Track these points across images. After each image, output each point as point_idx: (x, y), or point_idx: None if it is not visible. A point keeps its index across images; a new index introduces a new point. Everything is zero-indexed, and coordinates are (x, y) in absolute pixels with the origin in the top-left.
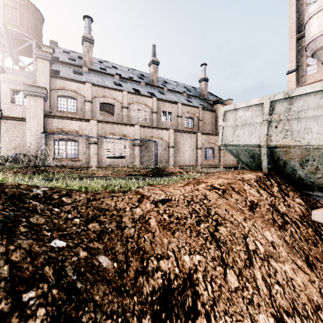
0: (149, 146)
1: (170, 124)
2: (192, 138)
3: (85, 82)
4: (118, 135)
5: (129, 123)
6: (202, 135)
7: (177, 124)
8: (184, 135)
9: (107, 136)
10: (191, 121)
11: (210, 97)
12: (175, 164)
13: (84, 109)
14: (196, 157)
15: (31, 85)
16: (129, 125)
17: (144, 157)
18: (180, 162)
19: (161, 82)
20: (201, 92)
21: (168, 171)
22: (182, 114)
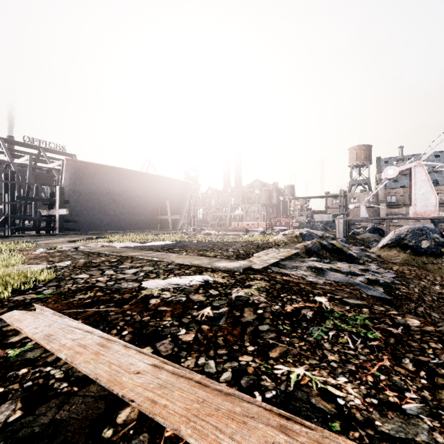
0: None
1: None
2: None
3: (400, 188)
4: None
5: None
6: None
7: None
8: None
9: None
10: None
11: None
12: None
13: (399, 200)
14: None
15: (381, 200)
16: None
17: None
18: None
19: None
20: None
21: None
22: None
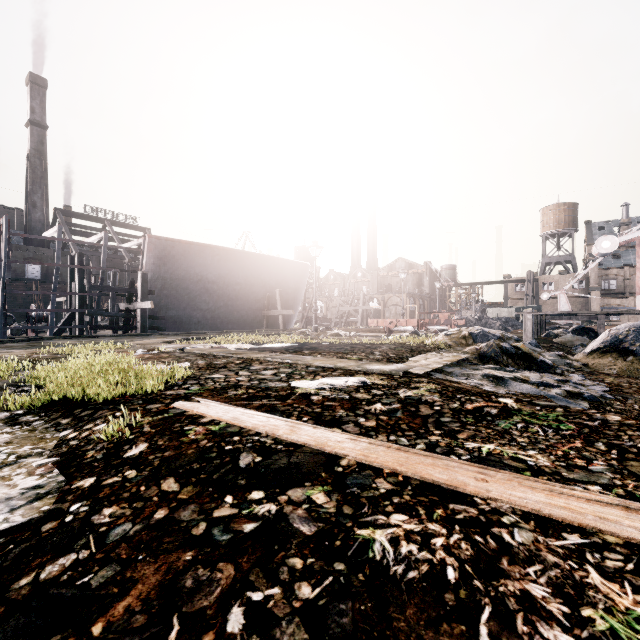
0: None
1: None
2: None
3: (623, 267)
4: None
5: None
6: None
7: None
8: None
9: None
10: None
11: None
12: None
13: (622, 286)
14: None
15: (593, 286)
16: None
17: None
18: None
19: None
20: None
21: None
22: None
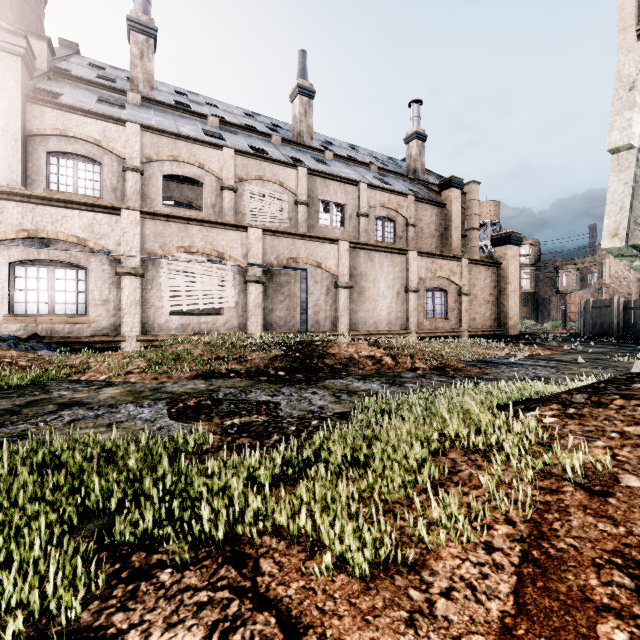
0: (287, 284)
1: (340, 233)
2: (396, 265)
3: (124, 120)
4: (202, 253)
5: (234, 223)
6: (419, 256)
7: (357, 234)
8: (377, 257)
9: (171, 254)
10: (390, 228)
11: (429, 178)
12: (355, 330)
13: (120, 190)
14: (404, 312)
15: None
16: (233, 227)
17: (274, 311)
18: (366, 325)
19: (320, 141)
20: (410, 164)
21: (337, 355)
22: (370, 211)
